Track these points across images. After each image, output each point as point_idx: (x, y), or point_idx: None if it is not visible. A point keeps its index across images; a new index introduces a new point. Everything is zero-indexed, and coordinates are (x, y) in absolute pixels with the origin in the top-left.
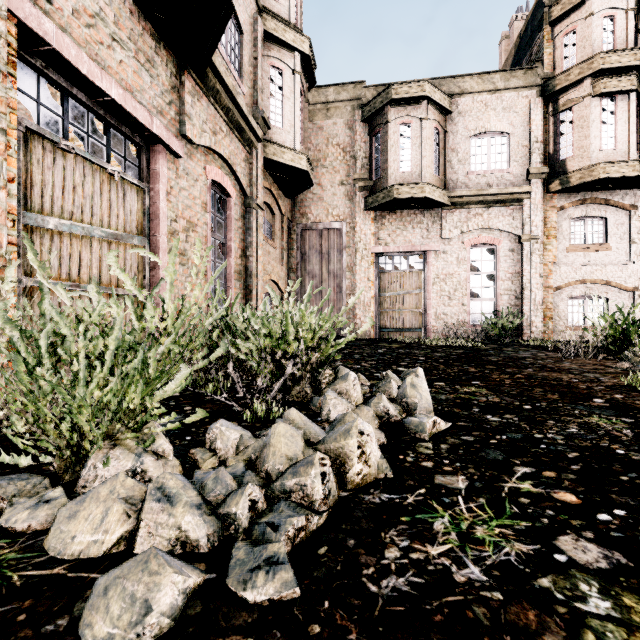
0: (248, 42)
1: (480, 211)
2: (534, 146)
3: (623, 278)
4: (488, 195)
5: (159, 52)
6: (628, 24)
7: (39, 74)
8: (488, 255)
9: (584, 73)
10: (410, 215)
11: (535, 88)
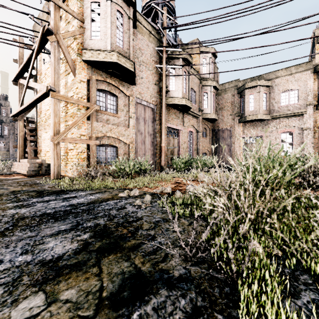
0: (197, 93)
1: (284, 120)
2: (309, 93)
3: None
4: (287, 114)
5: (180, 114)
6: None
7: (167, 129)
8: (289, 136)
9: None
10: (256, 123)
11: (310, 70)
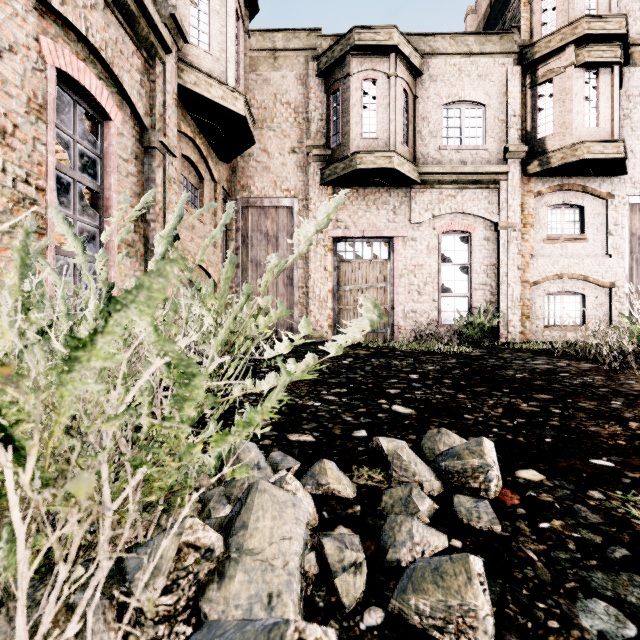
0: None
1: (453, 192)
2: (512, 121)
3: (600, 273)
4: (463, 174)
5: None
6: None
7: None
8: (461, 244)
9: (567, 39)
10: (374, 194)
11: (512, 56)
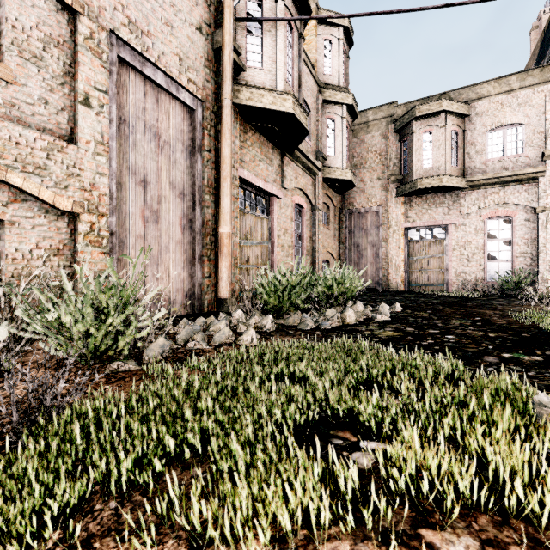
0: (313, 114)
1: (496, 190)
2: (549, 132)
3: None
4: (503, 177)
5: (274, 153)
6: None
7: (239, 187)
8: (505, 225)
9: None
10: (433, 197)
11: None
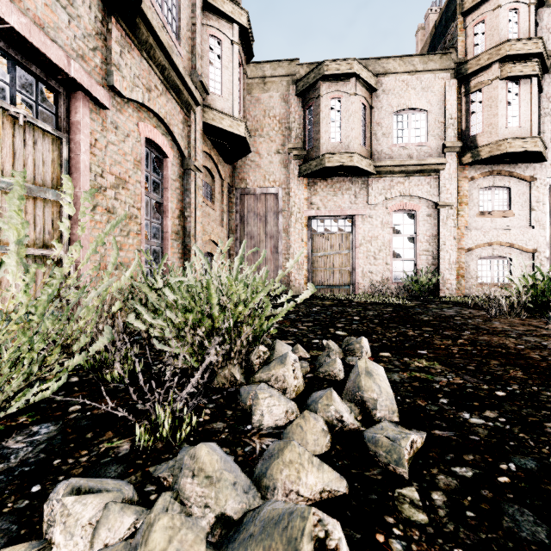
0: (186, 7)
1: (402, 180)
2: (449, 123)
3: (524, 241)
4: (409, 165)
5: None
6: (530, 17)
7: None
8: (409, 219)
9: (493, 58)
10: (340, 182)
11: (450, 71)
